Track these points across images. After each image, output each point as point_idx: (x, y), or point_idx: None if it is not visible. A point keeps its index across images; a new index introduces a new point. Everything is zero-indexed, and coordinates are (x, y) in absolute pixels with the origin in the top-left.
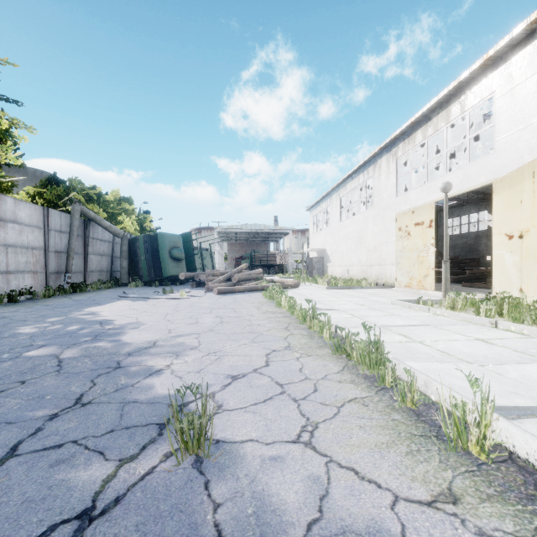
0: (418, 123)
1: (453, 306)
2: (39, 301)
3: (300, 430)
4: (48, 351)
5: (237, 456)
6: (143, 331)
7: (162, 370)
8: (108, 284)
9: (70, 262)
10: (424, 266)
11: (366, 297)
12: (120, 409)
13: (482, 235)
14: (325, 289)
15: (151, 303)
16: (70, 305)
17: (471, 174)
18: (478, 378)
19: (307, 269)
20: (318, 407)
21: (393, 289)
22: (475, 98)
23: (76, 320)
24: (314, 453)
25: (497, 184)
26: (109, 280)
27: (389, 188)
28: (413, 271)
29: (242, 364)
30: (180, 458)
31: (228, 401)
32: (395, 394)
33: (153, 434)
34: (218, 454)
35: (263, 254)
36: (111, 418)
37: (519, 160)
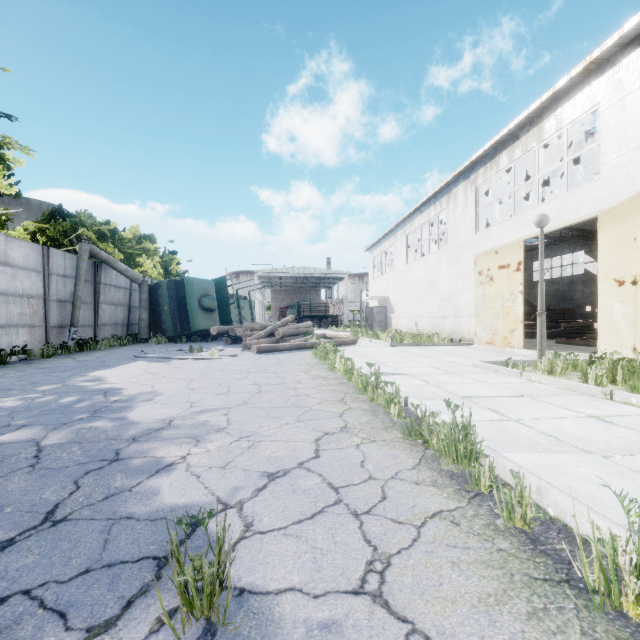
0: (502, 144)
1: (551, 370)
2: (35, 363)
3: (365, 570)
4: (27, 434)
5: (270, 622)
6: (158, 405)
7: (174, 464)
8: (124, 340)
9: (76, 313)
10: (511, 318)
11: (440, 357)
12: (106, 530)
13: (578, 280)
14: (389, 347)
15: (173, 365)
16: (71, 368)
17: (570, 206)
18: (634, 498)
19: (366, 322)
20: (389, 527)
21: (471, 346)
22: (575, 111)
23: (75, 389)
24: (387, 615)
25: (603, 217)
26: (125, 335)
27: (467, 223)
28: (496, 324)
29: (284, 455)
30: (180, 629)
31: (261, 516)
32: (499, 509)
33: (147, 577)
34: (240, 617)
35: (314, 303)
36: (89, 547)
37: (632, 187)
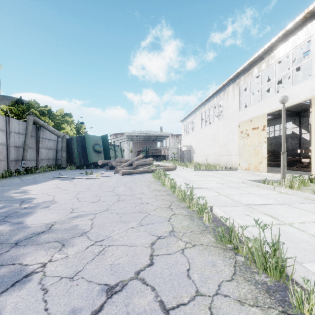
0: (254, 62)
1: (291, 186)
2: None
3: None
4: None
5: None
6: (50, 211)
7: (32, 274)
8: (52, 167)
9: (25, 153)
10: (259, 156)
11: (222, 177)
12: None
13: (288, 137)
14: (193, 171)
15: (73, 182)
16: (14, 184)
17: (294, 94)
18: None
19: (180, 158)
20: None
21: (237, 171)
22: (297, 41)
23: (5, 199)
24: None
25: (314, 99)
26: (53, 165)
27: (234, 106)
28: (251, 159)
29: (125, 262)
30: None
31: None
32: None
33: None
34: None
35: (154, 149)
36: None
37: None
